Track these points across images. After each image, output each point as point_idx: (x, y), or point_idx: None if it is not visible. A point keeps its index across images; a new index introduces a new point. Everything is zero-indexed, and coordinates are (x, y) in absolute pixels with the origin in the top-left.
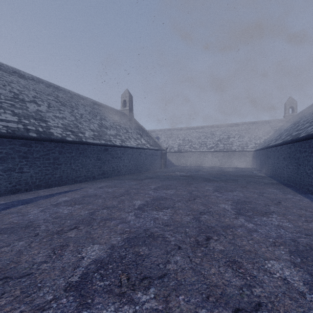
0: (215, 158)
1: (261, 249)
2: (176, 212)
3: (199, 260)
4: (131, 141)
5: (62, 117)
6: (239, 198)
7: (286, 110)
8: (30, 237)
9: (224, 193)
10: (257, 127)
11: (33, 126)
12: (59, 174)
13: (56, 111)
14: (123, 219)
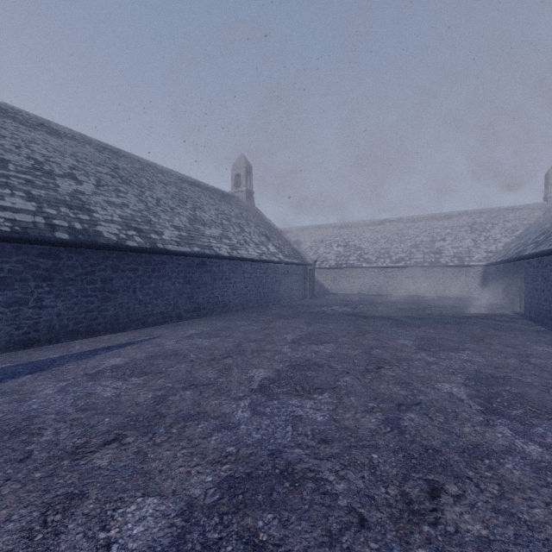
0: (408, 279)
1: None
2: (343, 403)
3: None
4: (250, 248)
5: (121, 204)
6: (477, 367)
7: (550, 186)
8: (9, 463)
9: (440, 354)
10: (491, 221)
11: (63, 220)
12: (113, 311)
13: (112, 193)
14: (224, 417)
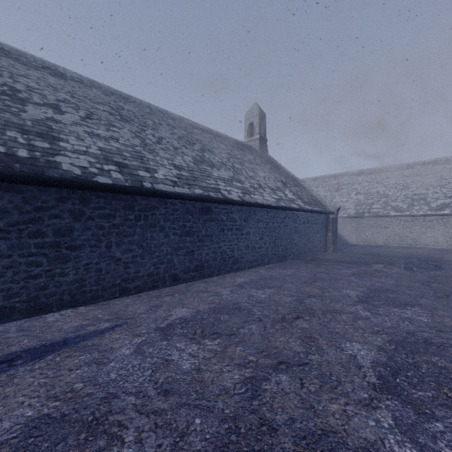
0: None
1: None
2: None
3: None
4: (265, 193)
5: (108, 137)
6: None
7: None
8: None
9: None
10: None
11: (1, 144)
12: (73, 275)
13: (101, 126)
14: None
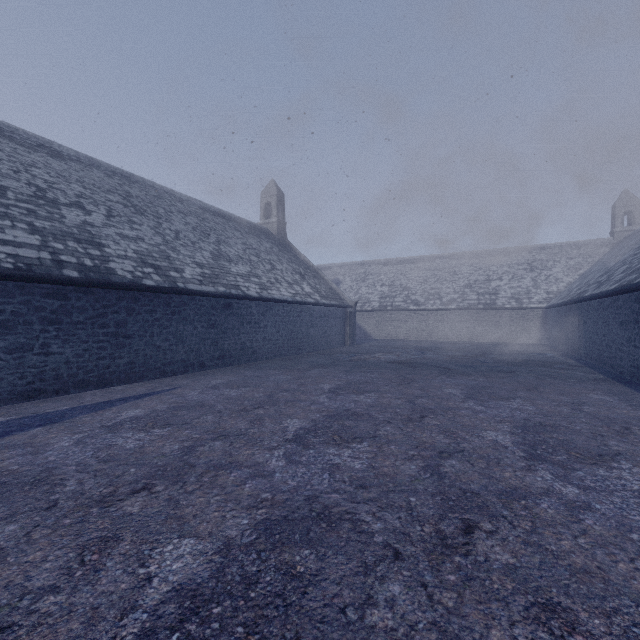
0: (460, 323)
1: (618, 567)
2: (383, 452)
3: (454, 598)
4: (282, 288)
5: (136, 237)
6: (526, 416)
7: (617, 219)
8: (35, 512)
9: (489, 403)
10: (552, 258)
11: (72, 255)
12: (127, 358)
13: (125, 224)
14: (258, 466)
